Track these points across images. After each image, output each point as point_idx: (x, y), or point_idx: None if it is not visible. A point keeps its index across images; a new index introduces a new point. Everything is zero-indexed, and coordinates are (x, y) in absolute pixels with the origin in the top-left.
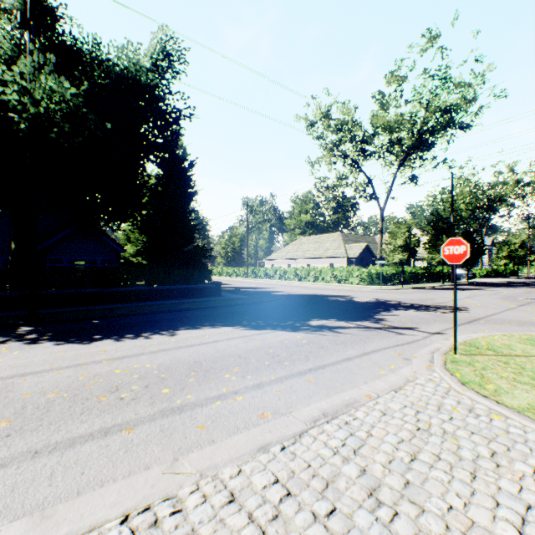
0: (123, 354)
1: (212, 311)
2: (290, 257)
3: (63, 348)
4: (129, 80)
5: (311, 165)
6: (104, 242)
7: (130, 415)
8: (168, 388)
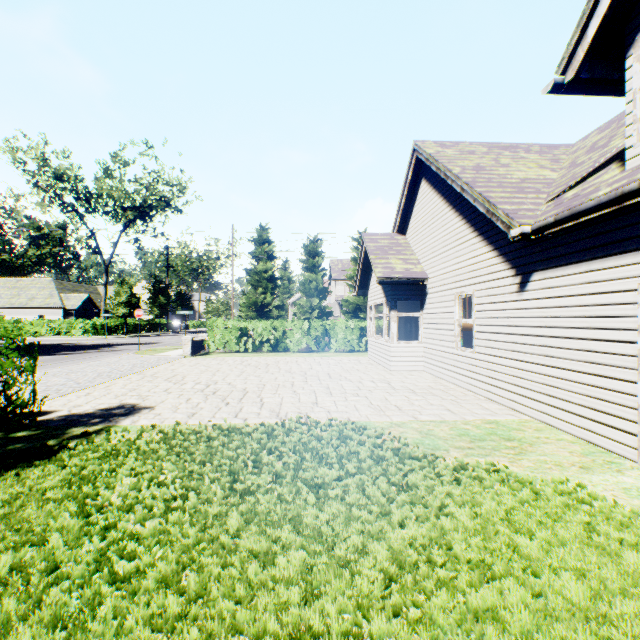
0: None
1: None
2: None
3: None
4: None
5: (16, 200)
6: None
7: None
8: None
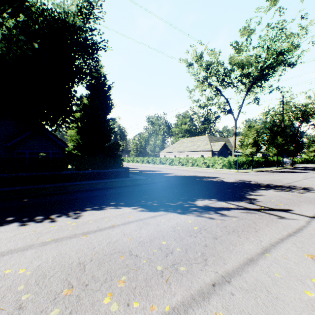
0: (10, 247)
1: (120, 190)
2: (175, 151)
3: None
4: (61, 22)
5: (189, 92)
6: (54, 141)
7: None
8: None
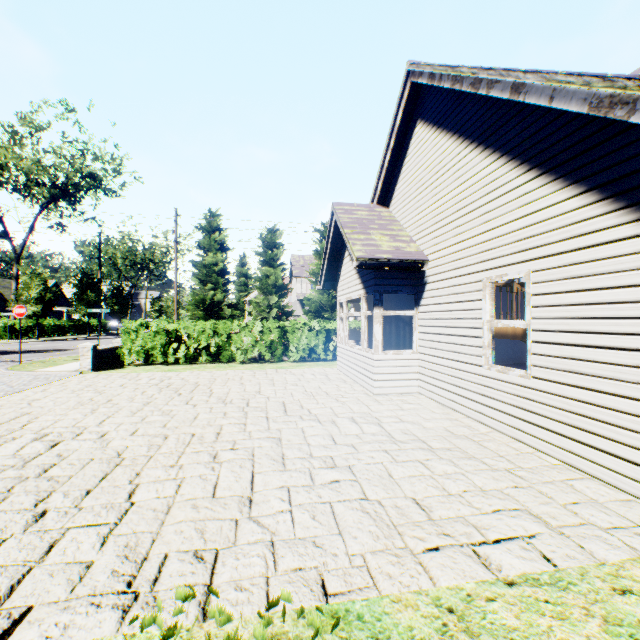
0: None
1: None
2: None
3: None
4: None
5: None
6: None
7: None
8: None
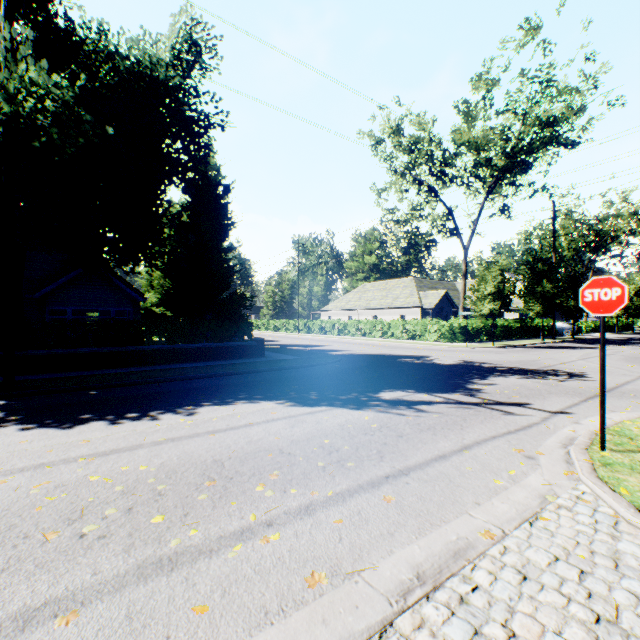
0: (112, 447)
1: (250, 377)
2: (351, 308)
3: (30, 435)
4: (144, 78)
5: (377, 194)
6: (119, 289)
7: (83, 577)
8: (162, 513)
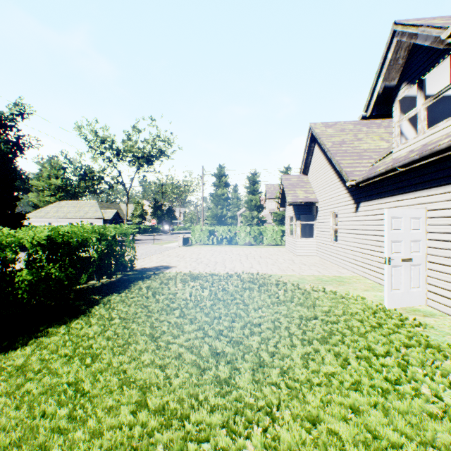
0: None
1: None
2: (52, 217)
3: None
4: None
5: (80, 156)
6: None
7: None
8: None
